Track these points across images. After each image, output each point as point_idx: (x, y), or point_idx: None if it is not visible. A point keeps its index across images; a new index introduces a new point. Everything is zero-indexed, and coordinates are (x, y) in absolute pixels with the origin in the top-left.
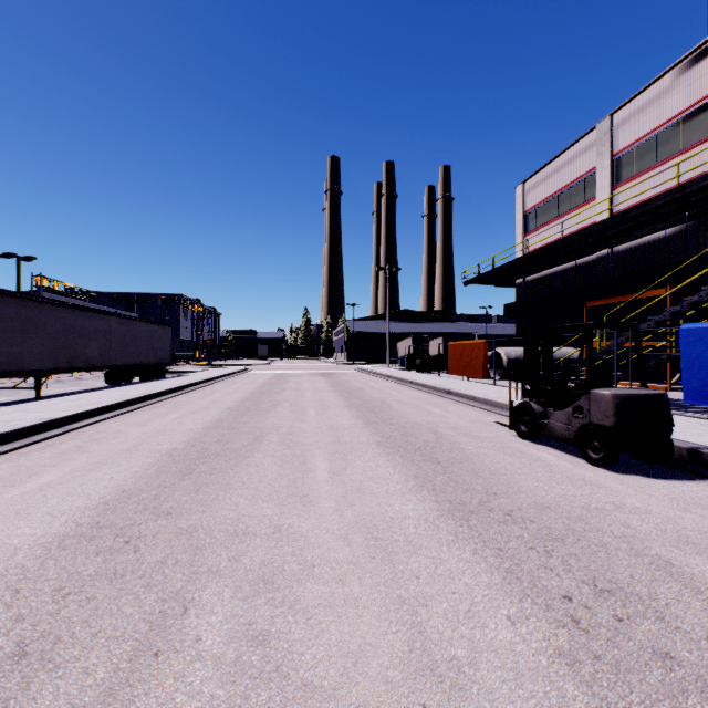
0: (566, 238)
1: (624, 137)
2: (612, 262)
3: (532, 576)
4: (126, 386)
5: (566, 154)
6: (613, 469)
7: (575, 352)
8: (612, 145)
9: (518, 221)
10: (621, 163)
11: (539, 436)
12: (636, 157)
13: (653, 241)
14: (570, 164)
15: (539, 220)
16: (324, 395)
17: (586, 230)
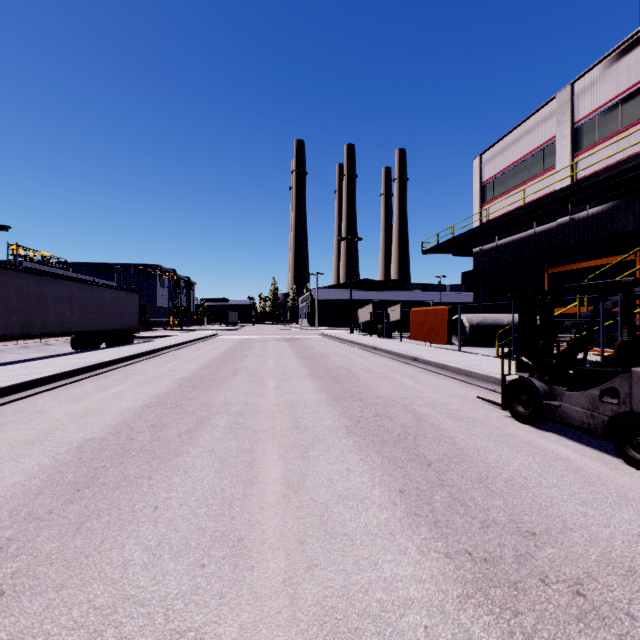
0: (529, 205)
1: (585, 105)
2: (572, 229)
3: None
4: (84, 353)
5: (525, 125)
6: None
7: None
8: (572, 113)
9: (475, 192)
10: (581, 131)
11: (543, 420)
12: (598, 124)
13: (616, 207)
14: (528, 134)
15: (496, 191)
16: (287, 362)
17: (550, 196)
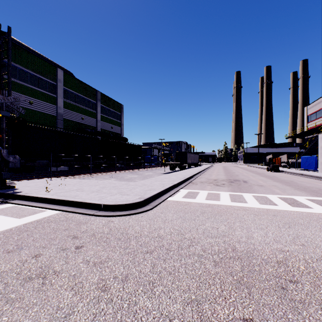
0: (308, 130)
1: None
2: None
3: (253, 173)
4: (199, 166)
5: (317, 101)
6: (272, 172)
7: (293, 160)
8: None
9: (305, 118)
10: None
11: (268, 171)
12: None
13: None
14: (318, 104)
15: (311, 119)
16: (238, 169)
17: (312, 129)
